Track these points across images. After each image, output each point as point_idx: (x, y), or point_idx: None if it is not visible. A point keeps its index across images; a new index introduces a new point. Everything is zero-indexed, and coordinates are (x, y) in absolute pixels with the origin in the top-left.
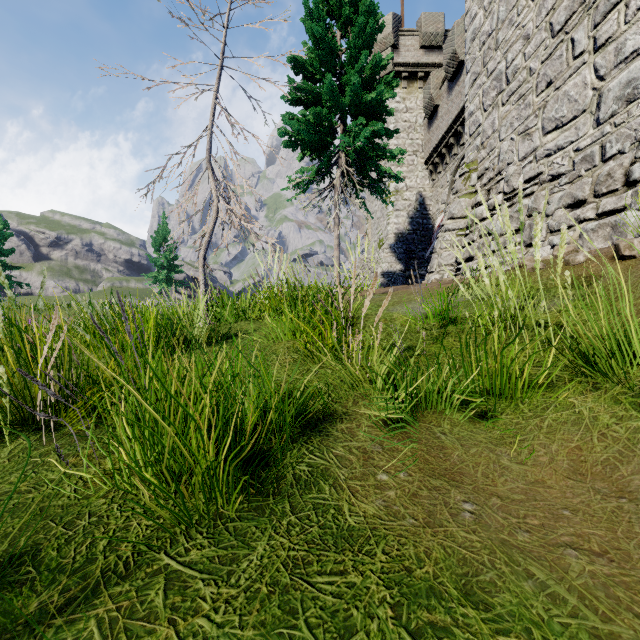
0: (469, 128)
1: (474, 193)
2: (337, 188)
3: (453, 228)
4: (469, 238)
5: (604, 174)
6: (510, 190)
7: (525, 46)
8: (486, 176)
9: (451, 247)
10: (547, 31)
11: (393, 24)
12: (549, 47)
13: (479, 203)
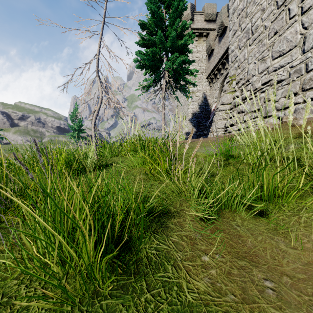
0: (231, 58)
1: (234, 91)
2: (163, 89)
3: (223, 109)
4: (232, 114)
5: (307, 79)
6: (254, 89)
7: (262, 14)
8: (240, 82)
9: (222, 119)
10: (274, 6)
11: (191, 8)
12: (275, 14)
13: (237, 96)
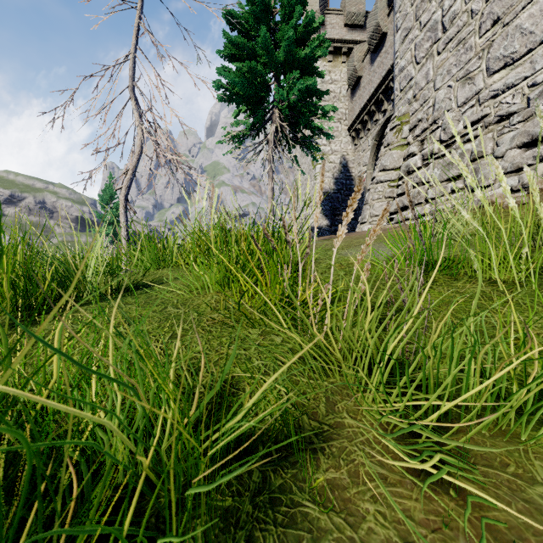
0: (400, 83)
1: (406, 145)
2: (271, 143)
3: (385, 179)
4: (402, 188)
5: None
6: (448, 137)
7: None
8: (419, 127)
9: (383, 198)
10: None
11: (320, 2)
12: None
13: (412, 154)
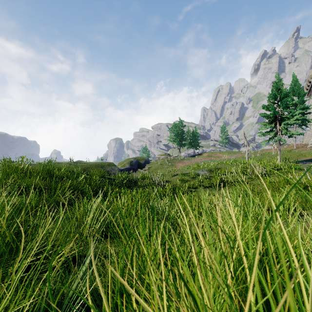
0: None
1: None
2: (295, 127)
3: None
4: None
5: None
6: None
7: None
8: None
9: None
10: None
11: None
12: None
13: None
